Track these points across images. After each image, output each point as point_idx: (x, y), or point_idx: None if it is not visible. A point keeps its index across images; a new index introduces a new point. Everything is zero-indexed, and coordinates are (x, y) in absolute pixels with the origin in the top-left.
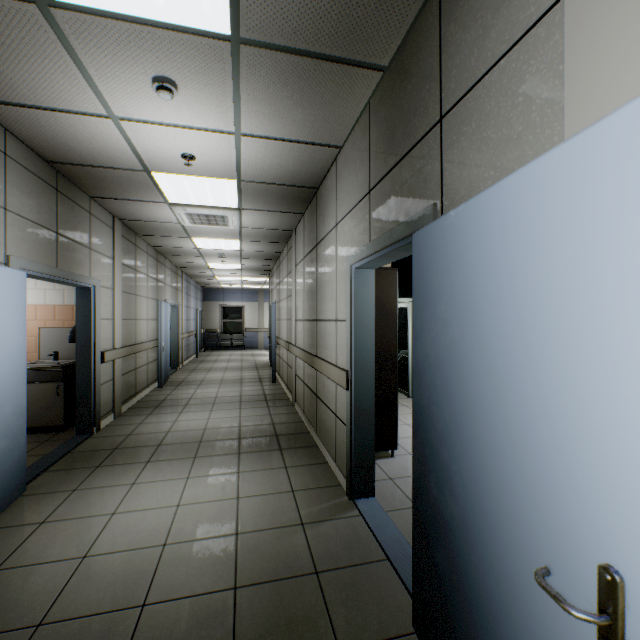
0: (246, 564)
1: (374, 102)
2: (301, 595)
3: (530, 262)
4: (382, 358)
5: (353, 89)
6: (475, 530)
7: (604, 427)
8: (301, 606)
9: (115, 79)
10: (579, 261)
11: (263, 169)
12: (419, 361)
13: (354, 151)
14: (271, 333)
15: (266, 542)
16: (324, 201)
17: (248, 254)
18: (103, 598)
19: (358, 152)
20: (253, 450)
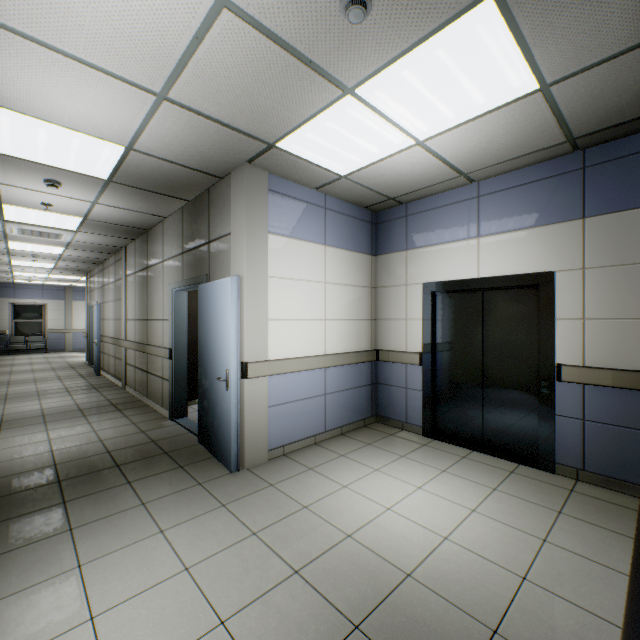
0: (112, 446)
1: (185, 210)
2: (146, 447)
3: (220, 305)
4: (194, 343)
5: (174, 203)
6: (212, 384)
7: (227, 341)
8: (147, 449)
9: (16, 174)
10: (225, 306)
11: (108, 217)
12: (200, 335)
13: (175, 225)
14: (90, 333)
15: (122, 439)
16: (154, 241)
17: (69, 257)
18: (26, 468)
19: (177, 228)
20: (97, 413)
